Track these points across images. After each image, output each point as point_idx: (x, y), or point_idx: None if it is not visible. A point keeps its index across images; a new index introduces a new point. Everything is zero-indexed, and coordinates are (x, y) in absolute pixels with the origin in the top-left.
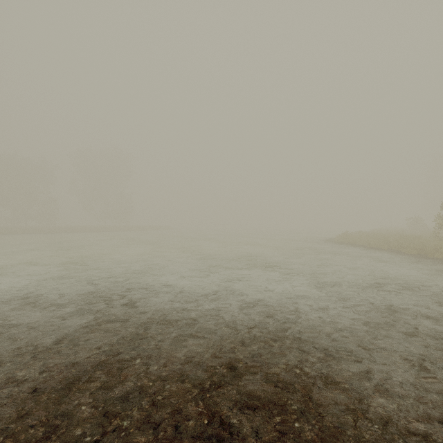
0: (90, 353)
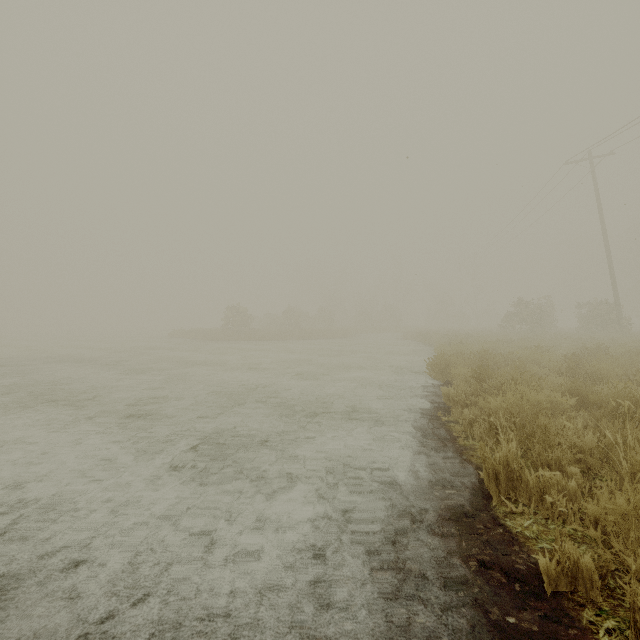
0: None
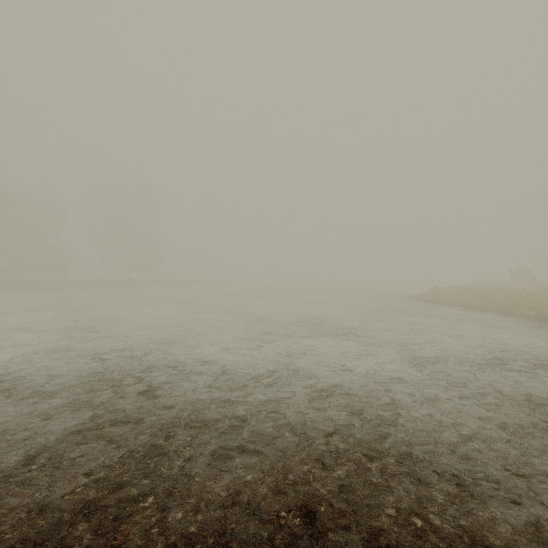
0: (74, 483)
